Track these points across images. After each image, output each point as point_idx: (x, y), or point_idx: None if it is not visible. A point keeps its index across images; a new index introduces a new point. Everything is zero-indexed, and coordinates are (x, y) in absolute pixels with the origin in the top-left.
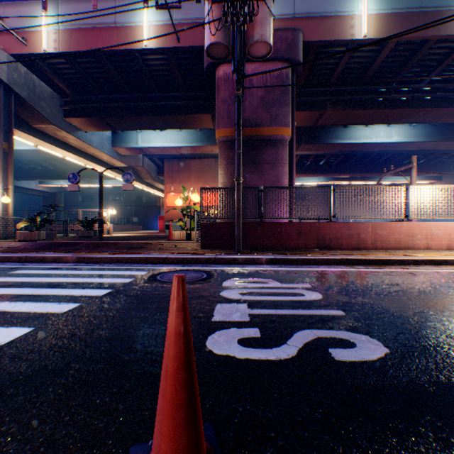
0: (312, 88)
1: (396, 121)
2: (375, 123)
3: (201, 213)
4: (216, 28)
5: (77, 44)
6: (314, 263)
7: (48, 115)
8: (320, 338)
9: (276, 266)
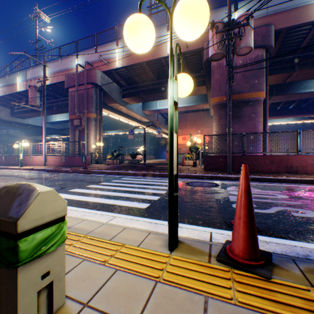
0: (281, 57)
1: None
2: None
3: (203, 150)
4: (216, 44)
5: (132, 60)
6: (283, 181)
7: (115, 98)
8: (286, 209)
9: (256, 182)
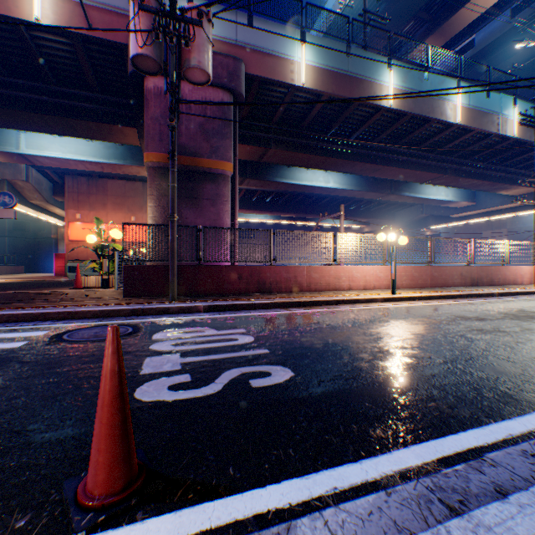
0: (257, 122)
1: (332, 169)
2: (315, 168)
3: (124, 253)
4: (144, 37)
5: None
6: (254, 308)
7: None
8: (244, 373)
9: (215, 313)
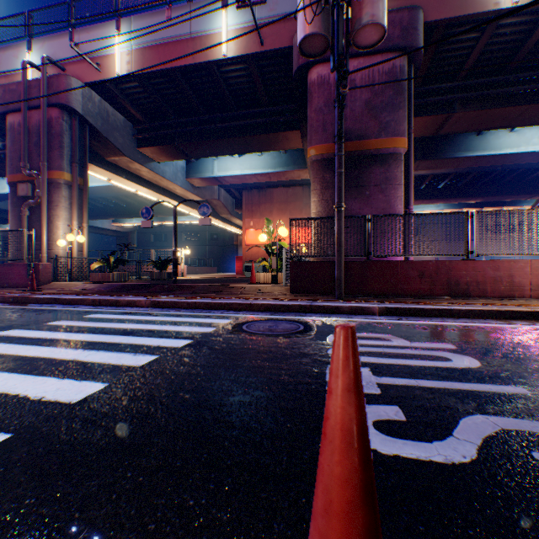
0: (433, 85)
1: None
2: (527, 125)
3: (290, 249)
4: (311, 15)
5: (150, 63)
6: (448, 315)
7: (121, 146)
8: (506, 431)
9: (393, 318)
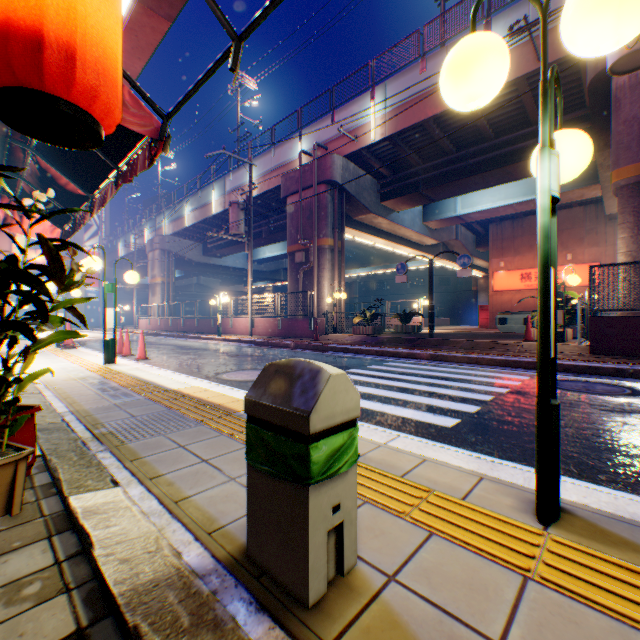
0: None
1: None
2: None
3: (588, 302)
4: None
5: (403, 121)
6: None
7: (368, 204)
8: None
9: None
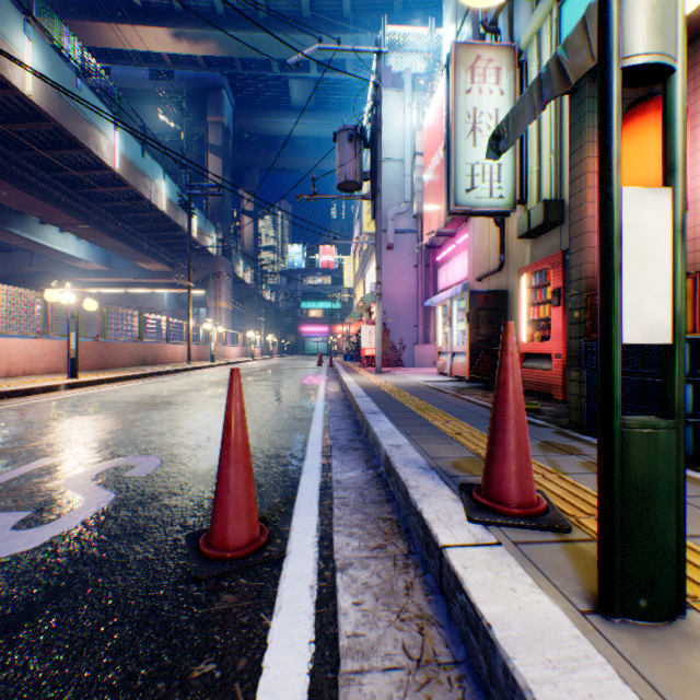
0: None
1: None
2: None
3: None
4: None
5: None
6: None
7: None
8: (98, 476)
9: None
